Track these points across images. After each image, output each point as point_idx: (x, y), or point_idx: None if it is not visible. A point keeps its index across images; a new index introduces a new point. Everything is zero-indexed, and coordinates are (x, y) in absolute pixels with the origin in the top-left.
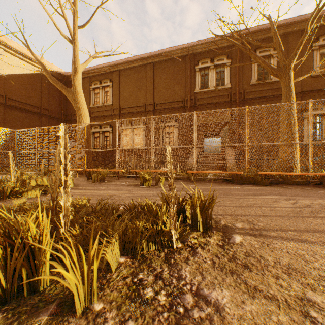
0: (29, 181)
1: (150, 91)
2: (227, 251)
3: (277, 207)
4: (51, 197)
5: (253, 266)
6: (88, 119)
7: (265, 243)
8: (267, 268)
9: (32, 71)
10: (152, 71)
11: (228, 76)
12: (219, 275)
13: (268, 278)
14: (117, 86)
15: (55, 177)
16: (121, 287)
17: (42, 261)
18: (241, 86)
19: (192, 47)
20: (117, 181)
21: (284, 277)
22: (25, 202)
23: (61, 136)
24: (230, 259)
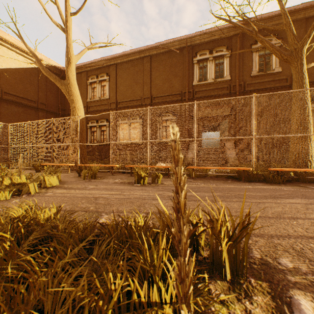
0: (1, 179)
1: (147, 84)
2: None
3: None
4: None
5: None
6: (82, 111)
7: None
8: None
9: (29, 66)
10: (149, 64)
11: (227, 68)
12: None
13: None
14: (114, 79)
15: None
16: None
17: None
18: (241, 77)
19: (190, 38)
20: (110, 177)
21: None
22: None
23: None
24: None
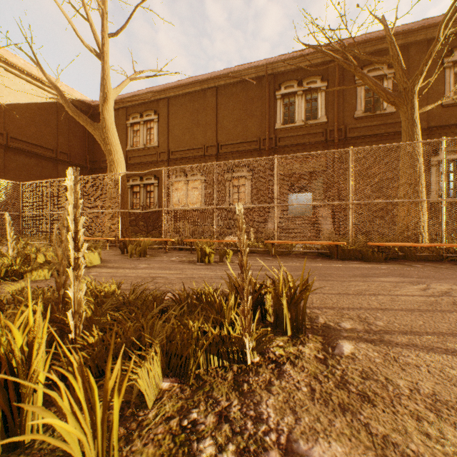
0: (34, 256)
1: (211, 127)
2: (332, 369)
3: (401, 295)
4: (56, 283)
5: (376, 398)
6: (123, 166)
7: (390, 355)
8: (400, 401)
9: (45, 100)
10: (214, 99)
11: (322, 105)
12: (323, 415)
13: (405, 419)
14: (165, 120)
15: (63, 252)
16: (160, 436)
17: (28, 394)
18: (341, 119)
19: (271, 64)
20: (163, 255)
21: (430, 417)
22: (24, 289)
23: (69, 188)
24: (339, 384)
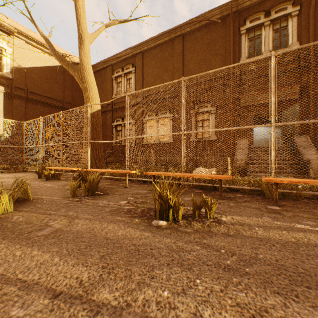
0: None
1: (178, 70)
2: None
3: None
4: None
5: None
6: (98, 102)
7: None
8: None
9: (55, 64)
10: (180, 45)
11: (294, 31)
12: None
13: None
14: (140, 70)
15: None
16: None
17: None
18: None
19: (236, 1)
20: (119, 191)
21: None
22: None
23: None
24: None
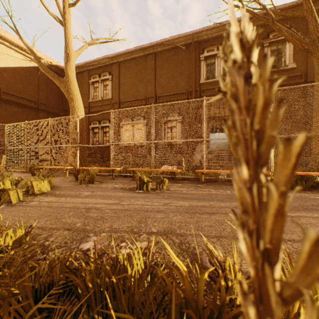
0: None
1: (151, 83)
2: None
3: None
4: None
5: None
6: (82, 111)
7: None
8: None
9: (29, 65)
10: (153, 62)
11: None
12: None
13: None
14: (117, 78)
15: None
16: None
17: None
18: None
19: (196, 34)
20: (110, 181)
21: None
22: None
23: None
24: None
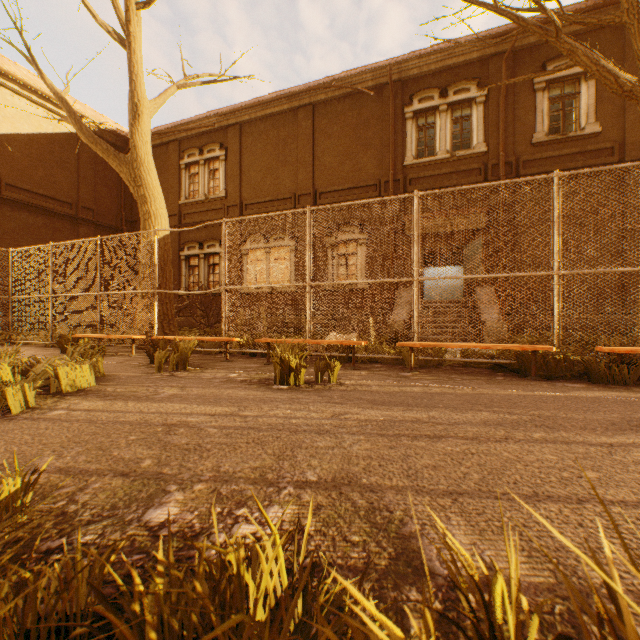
0: None
1: (305, 165)
2: None
3: None
4: None
5: None
6: (165, 222)
7: None
8: None
9: (59, 129)
10: (309, 122)
11: (480, 126)
12: None
13: None
14: (236, 157)
15: None
16: None
17: None
18: (510, 147)
19: (398, 65)
20: (220, 366)
21: None
22: None
23: None
24: None
